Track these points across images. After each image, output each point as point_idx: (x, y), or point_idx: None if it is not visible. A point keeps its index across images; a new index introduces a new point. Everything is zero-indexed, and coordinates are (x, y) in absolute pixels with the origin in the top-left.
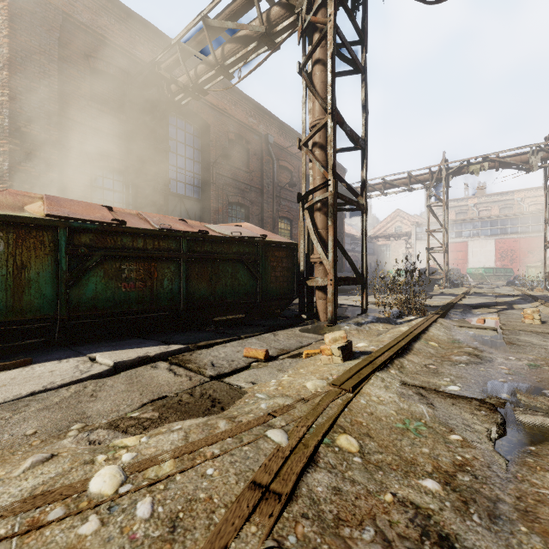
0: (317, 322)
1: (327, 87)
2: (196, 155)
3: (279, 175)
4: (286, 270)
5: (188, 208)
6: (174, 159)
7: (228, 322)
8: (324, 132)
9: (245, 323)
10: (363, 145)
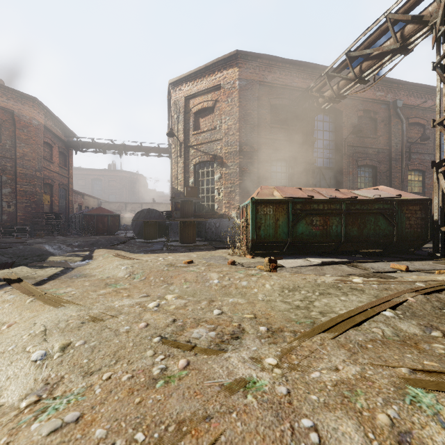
0: None
1: None
2: (330, 136)
3: (408, 132)
4: (419, 219)
5: (325, 175)
6: (315, 143)
7: (369, 253)
8: None
9: (383, 255)
10: None
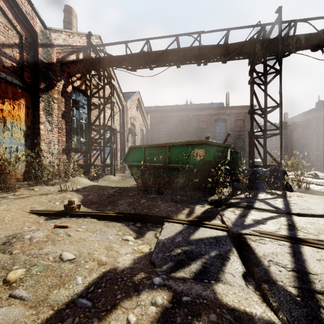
0: None
1: None
2: None
3: None
4: None
5: None
6: None
7: None
8: None
9: None
10: None
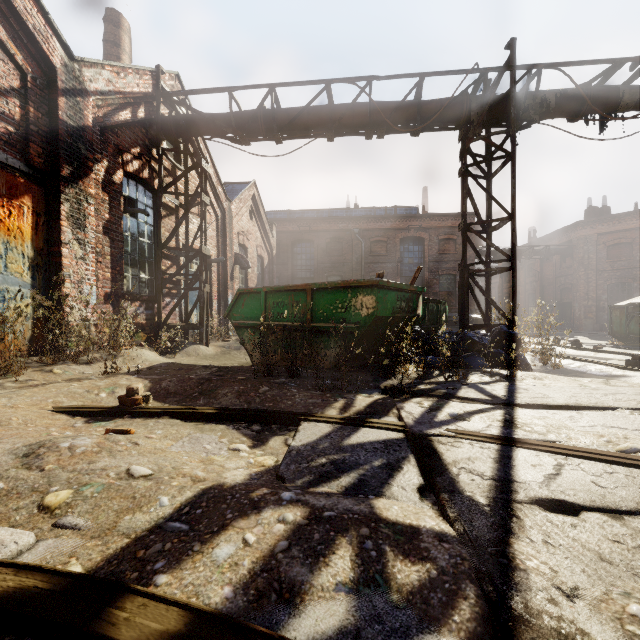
0: None
1: None
2: None
3: None
4: None
5: None
6: None
7: None
8: None
9: None
10: None
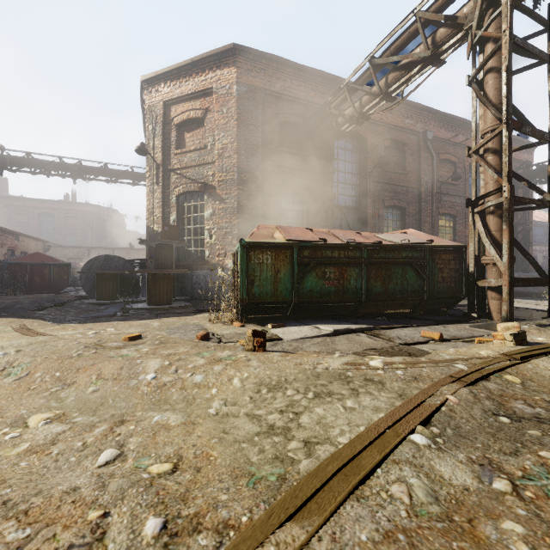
0: (490, 321)
1: (501, 93)
2: (353, 168)
3: (439, 170)
4: (453, 271)
5: (347, 216)
6: (335, 176)
7: (396, 315)
8: (498, 137)
9: (412, 317)
10: (549, 138)
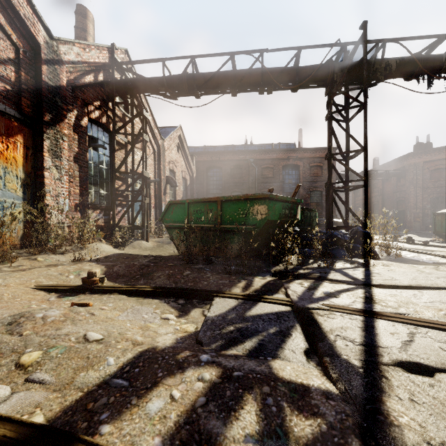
0: None
1: None
2: None
3: None
4: None
5: None
6: None
7: None
8: None
9: None
10: None
